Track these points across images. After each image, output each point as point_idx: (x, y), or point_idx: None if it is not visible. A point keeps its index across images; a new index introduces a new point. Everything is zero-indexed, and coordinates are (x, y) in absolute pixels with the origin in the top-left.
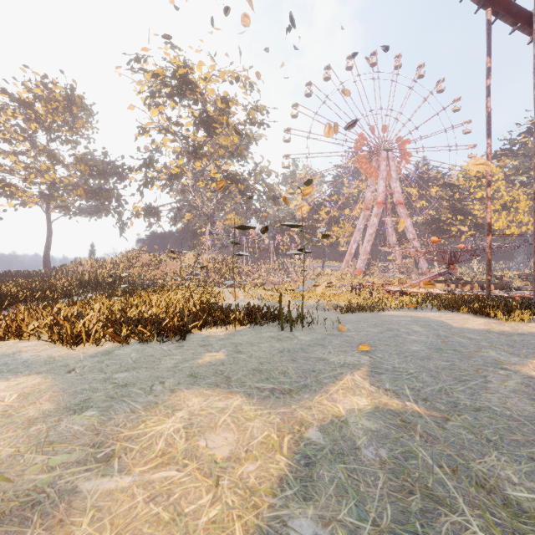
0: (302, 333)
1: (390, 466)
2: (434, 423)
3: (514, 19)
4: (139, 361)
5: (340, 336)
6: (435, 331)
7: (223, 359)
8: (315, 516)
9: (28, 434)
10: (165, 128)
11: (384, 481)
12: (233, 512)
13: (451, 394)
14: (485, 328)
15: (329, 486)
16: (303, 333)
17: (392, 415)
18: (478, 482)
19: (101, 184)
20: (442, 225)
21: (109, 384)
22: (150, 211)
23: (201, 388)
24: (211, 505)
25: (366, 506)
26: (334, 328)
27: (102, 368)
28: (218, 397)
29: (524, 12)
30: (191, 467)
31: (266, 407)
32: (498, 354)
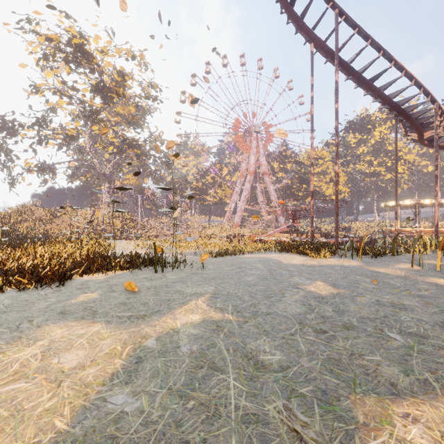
0: (172, 273)
1: (196, 354)
2: (237, 325)
3: (326, 54)
4: (11, 306)
5: (201, 274)
6: (269, 267)
7: (96, 298)
8: (130, 392)
9: None
10: (60, 90)
11: (187, 363)
12: (66, 401)
13: (257, 306)
14: (302, 263)
15: (148, 372)
16: (172, 274)
17: (212, 323)
18: (246, 355)
19: None
20: (294, 191)
21: None
22: (45, 168)
23: (68, 321)
24: (49, 400)
25: (168, 380)
26: (199, 269)
27: None
28: (81, 326)
29: (331, 51)
30: (40, 378)
31: (120, 329)
32: (300, 279)
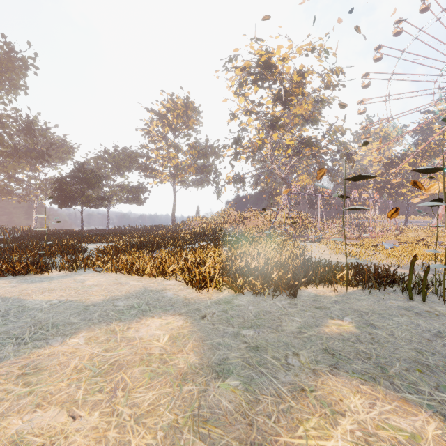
0: None
1: None
2: None
3: None
4: (259, 317)
5: None
6: None
7: (356, 333)
8: None
9: (182, 395)
10: (249, 110)
11: None
12: None
13: None
14: None
15: None
16: None
17: None
18: None
19: (204, 162)
20: None
21: (241, 343)
22: (238, 179)
23: (352, 378)
24: None
25: None
26: None
27: (228, 318)
28: (389, 405)
29: None
30: None
31: None
32: None
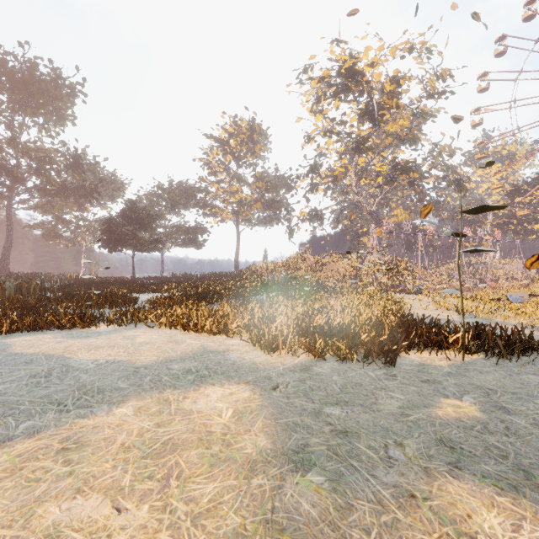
0: None
1: None
2: None
3: None
4: (346, 390)
5: None
6: None
7: (482, 419)
8: None
9: (250, 491)
10: (329, 130)
11: None
12: None
13: None
14: None
15: None
16: None
17: None
18: None
19: (274, 196)
20: None
21: (324, 424)
22: (315, 215)
23: (482, 484)
24: None
25: None
26: None
27: (306, 391)
28: None
29: None
30: None
31: None
32: None
